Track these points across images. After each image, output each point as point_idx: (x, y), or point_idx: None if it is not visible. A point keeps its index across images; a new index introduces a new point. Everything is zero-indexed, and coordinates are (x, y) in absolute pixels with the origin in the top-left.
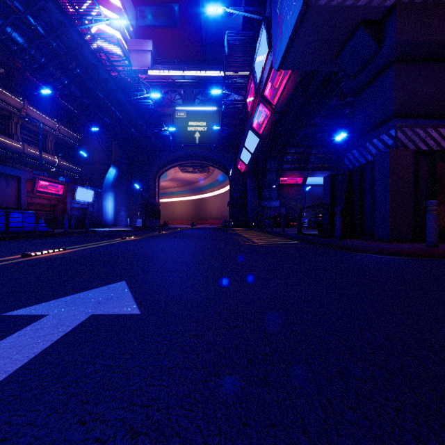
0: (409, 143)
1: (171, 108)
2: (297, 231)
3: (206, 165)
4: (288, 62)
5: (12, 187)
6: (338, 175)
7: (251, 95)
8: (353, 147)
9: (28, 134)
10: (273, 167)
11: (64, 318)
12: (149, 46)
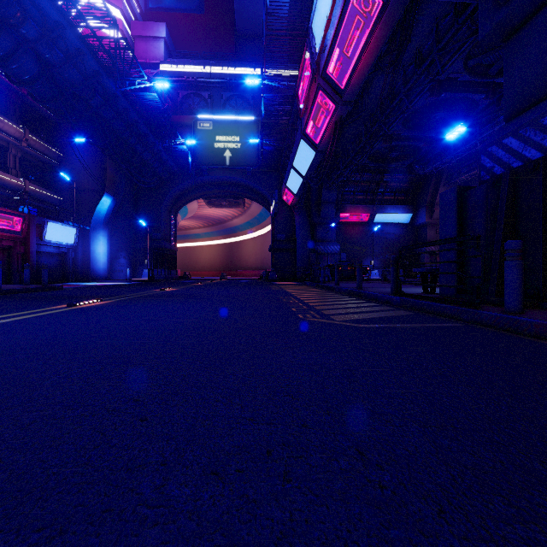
0: None
1: (191, 117)
2: (392, 290)
3: (240, 196)
4: None
5: None
6: (472, 188)
7: (305, 80)
8: (506, 133)
9: None
10: (331, 199)
11: None
12: (161, 32)
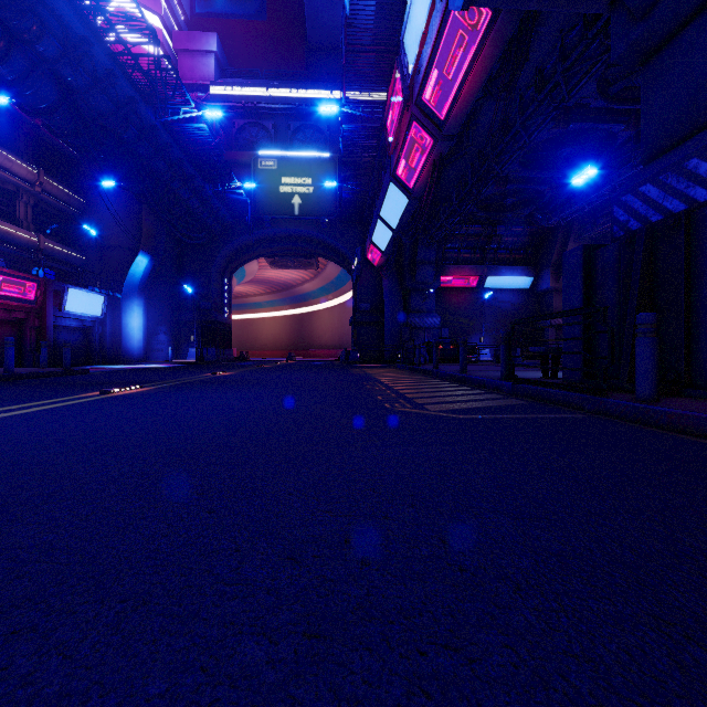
0: None
1: (250, 153)
2: (503, 374)
3: (312, 254)
4: None
5: None
6: (602, 247)
7: (395, 108)
8: (643, 179)
9: None
10: (429, 258)
11: None
12: (211, 45)
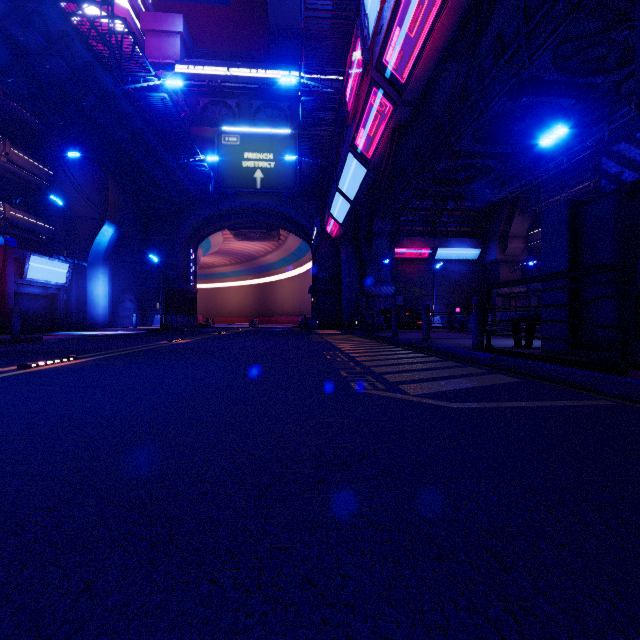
0: None
1: (214, 129)
2: (475, 343)
3: (274, 226)
4: None
5: None
6: (589, 203)
7: (354, 74)
8: None
9: None
10: (384, 230)
11: None
12: (177, 26)
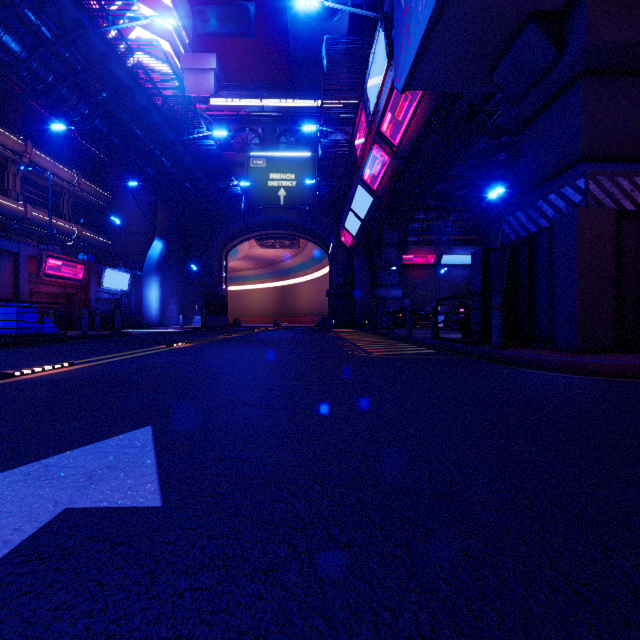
0: (607, 200)
1: (244, 154)
2: (432, 335)
3: (294, 236)
4: (418, 79)
5: (7, 268)
6: (494, 250)
7: (361, 132)
8: (517, 208)
9: (32, 191)
10: (393, 240)
11: (6, 520)
12: (211, 64)
